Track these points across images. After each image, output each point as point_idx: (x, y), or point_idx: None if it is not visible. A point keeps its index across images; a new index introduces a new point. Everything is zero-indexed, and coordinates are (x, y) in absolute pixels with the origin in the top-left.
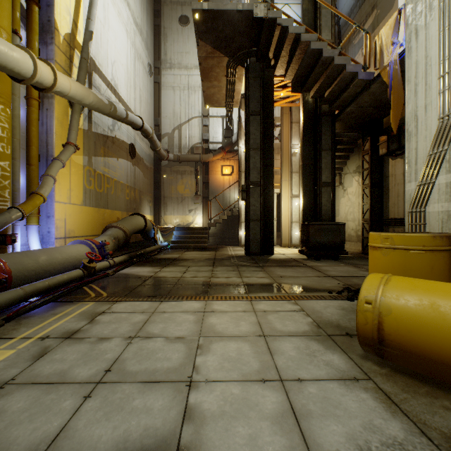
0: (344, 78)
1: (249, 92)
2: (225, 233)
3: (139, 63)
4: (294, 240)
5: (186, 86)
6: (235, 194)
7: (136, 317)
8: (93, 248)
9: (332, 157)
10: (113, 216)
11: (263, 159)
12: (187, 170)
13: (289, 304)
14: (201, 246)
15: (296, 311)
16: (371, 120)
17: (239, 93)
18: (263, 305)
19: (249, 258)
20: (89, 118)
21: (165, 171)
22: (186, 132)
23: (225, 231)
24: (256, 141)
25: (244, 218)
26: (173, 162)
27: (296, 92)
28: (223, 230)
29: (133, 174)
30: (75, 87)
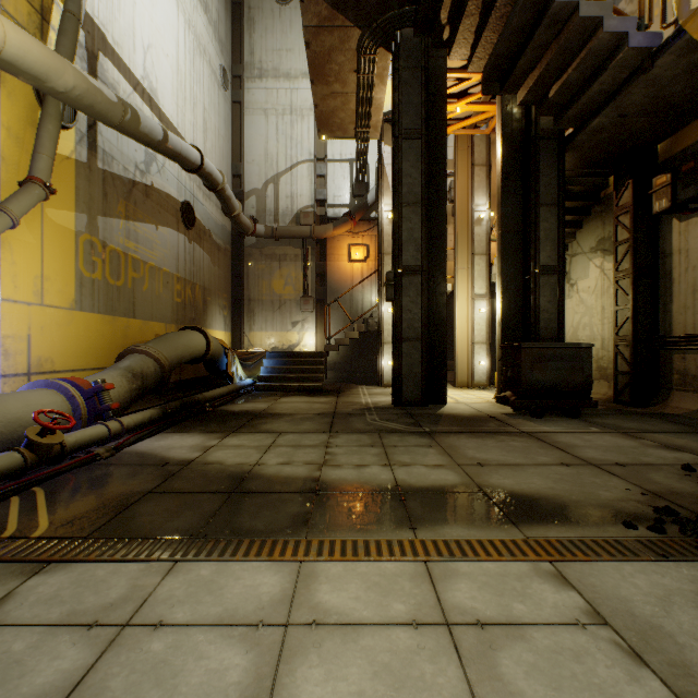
0: (597, 50)
1: (401, 96)
2: (354, 362)
3: (202, 61)
4: (477, 375)
5: (287, 108)
6: (372, 295)
7: (51, 660)
8: (73, 397)
9: (560, 218)
10: (147, 332)
11: (426, 223)
12: (290, 253)
13: (544, 580)
14: (312, 387)
15: (580, 622)
16: (635, 146)
17: (380, 108)
18: (468, 587)
19: (402, 413)
20: (90, 140)
21: (252, 255)
22: (287, 188)
23: (355, 359)
24: (413, 190)
25: (388, 335)
26: (264, 239)
27: (491, 93)
28: (350, 356)
29: (190, 257)
30: (18, 39)
